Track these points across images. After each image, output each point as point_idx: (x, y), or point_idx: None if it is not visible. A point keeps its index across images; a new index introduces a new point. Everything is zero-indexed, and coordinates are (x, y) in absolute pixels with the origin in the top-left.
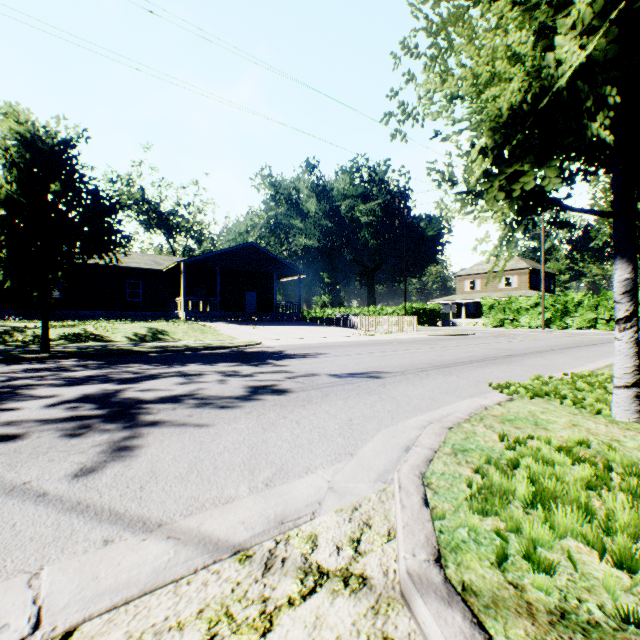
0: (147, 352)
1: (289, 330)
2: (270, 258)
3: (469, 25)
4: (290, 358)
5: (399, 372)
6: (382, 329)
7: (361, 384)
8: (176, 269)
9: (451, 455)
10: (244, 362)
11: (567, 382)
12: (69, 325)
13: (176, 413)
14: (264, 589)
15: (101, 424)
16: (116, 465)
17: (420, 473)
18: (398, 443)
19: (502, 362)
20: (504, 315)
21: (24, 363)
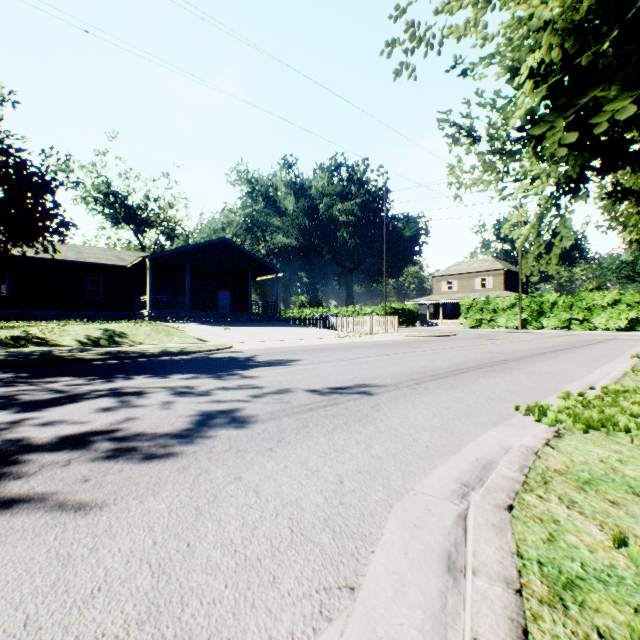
0: (91, 360)
1: (265, 331)
2: (245, 255)
3: None
4: (262, 366)
5: (392, 385)
6: (362, 330)
7: (348, 405)
8: (142, 265)
9: (556, 606)
10: (205, 373)
11: (611, 403)
12: (8, 327)
13: (65, 474)
14: None
15: None
16: None
17: None
18: (429, 545)
19: (502, 369)
20: (482, 315)
21: None
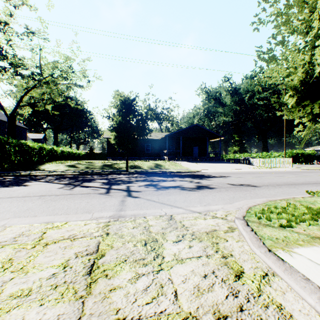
0: (157, 173)
1: (214, 165)
2: (205, 130)
3: (277, 59)
4: (214, 177)
5: (265, 185)
6: (269, 165)
7: (243, 188)
8: (163, 138)
9: (263, 205)
10: (194, 178)
11: None
12: (129, 162)
13: (175, 190)
14: (204, 216)
15: (157, 191)
16: (166, 198)
17: (249, 207)
18: (248, 203)
19: None
20: None
21: (123, 175)
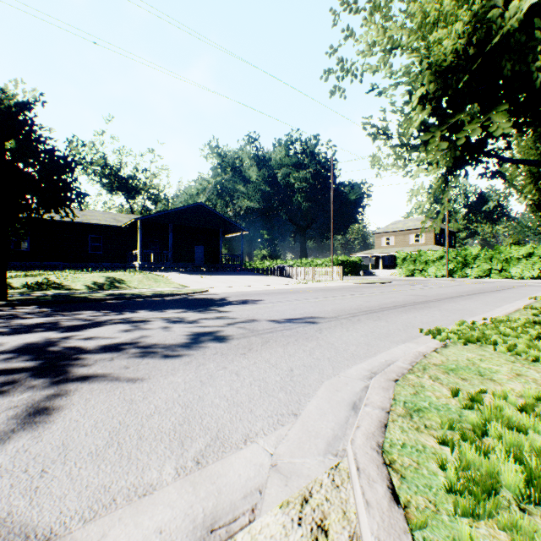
0: (101, 299)
1: (233, 279)
2: (217, 216)
3: None
4: (233, 304)
5: (333, 317)
6: (313, 278)
7: (299, 330)
8: (133, 225)
9: (406, 417)
10: (190, 308)
11: (492, 327)
12: (32, 275)
13: (112, 364)
14: None
15: (27, 379)
16: (23, 436)
17: (378, 445)
18: (343, 398)
19: (422, 307)
20: (415, 266)
21: None
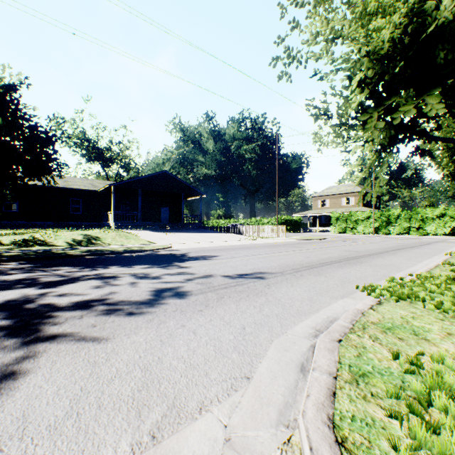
0: (78, 255)
1: (193, 236)
2: (179, 182)
3: None
4: (192, 260)
5: (279, 273)
6: (261, 235)
7: (250, 285)
8: (108, 190)
9: (353, 383)
10: (155, 264)
11: (418, 284)
12: (20, 233)
13: (81, 323)
14: None
15: (0, 339)
16: None
17: (328, 418)
18: (292, 359)
19: (355, 262)
20: (346, 224)
21: None
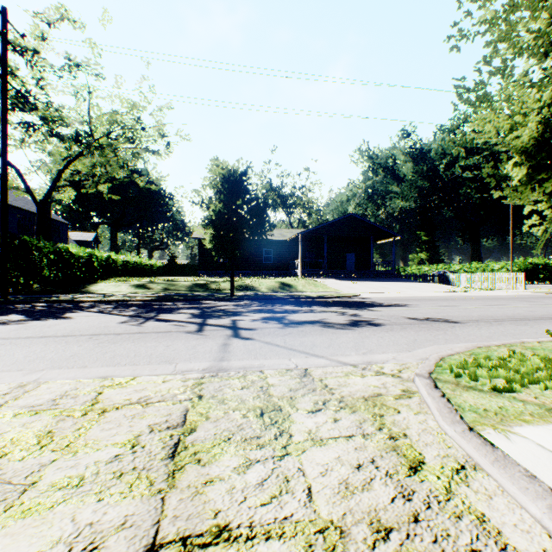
0: (284, 298)
1: (383, 285)
2: (367, 225)
3: (492, 100)
4: (382, 306)
5: (473, 320)
6: (482, 286)
7: (433, 325)
8: (295, 239)
9: (467, 355)
10: (347, 307)
11: None
12: (235, 280)
13: (314, 328)
14: (362, 372)
15: (282, 328)
16: (298, 341)
17: (441, 357)
18: (440, 351)
19: None
20: None
21: (225, 301)
